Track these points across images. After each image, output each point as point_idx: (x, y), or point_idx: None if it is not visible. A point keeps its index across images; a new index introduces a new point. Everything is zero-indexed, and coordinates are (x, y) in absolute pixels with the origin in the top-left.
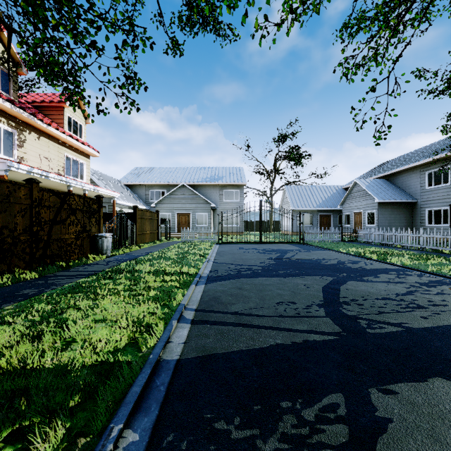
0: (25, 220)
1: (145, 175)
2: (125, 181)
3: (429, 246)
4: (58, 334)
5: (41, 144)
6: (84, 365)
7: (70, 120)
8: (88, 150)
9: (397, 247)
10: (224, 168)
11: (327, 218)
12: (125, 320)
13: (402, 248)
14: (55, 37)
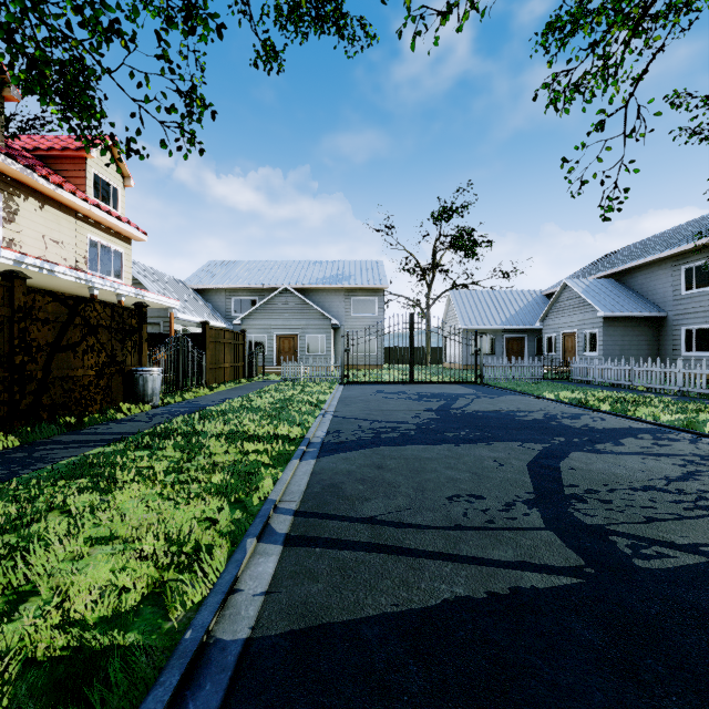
0: None
1: (225, 274)
2: (192, 283)
3: (694, 389)
4: (2, 578)
5: (47, 217)
6: (34, 661)
7: (97, 179)
8: (128, 230)
9: (639, 390)
10: (352, 262)
11: (518, 343)
12: (154, 538)
13: (646, 391)
14: (42, 10)
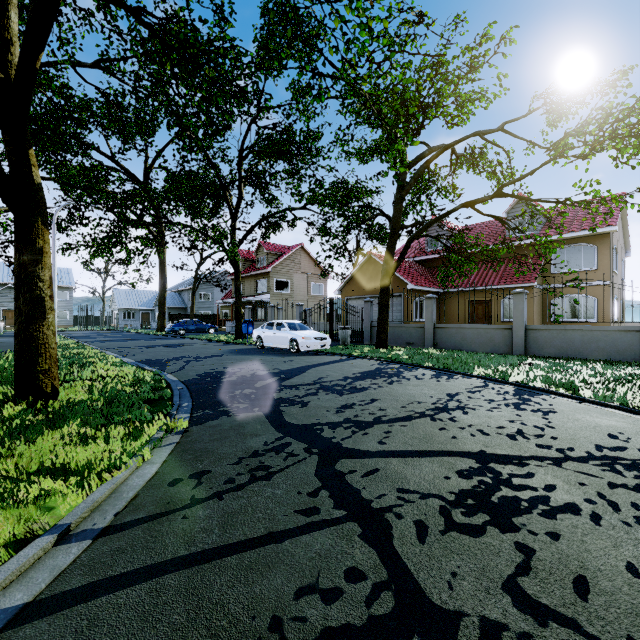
0: None
1: None
2: None
3: None
4: None
5: None
6: None
7: None
8: None
9: None
10: None
11: (147, 315)
12: None
13: None
14: None
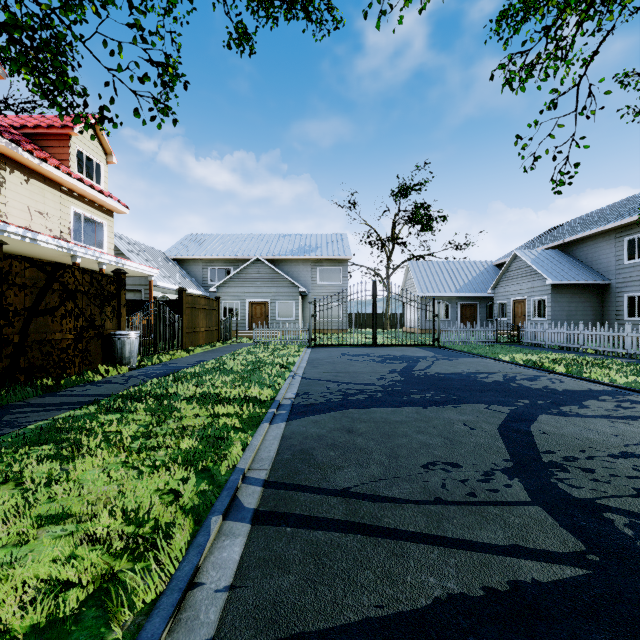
0: None
1: (202, 246)
2: (172, 254)
3: None
4: None
5: (32, 190)
6: None
7: (80, 155)
8: (110, 203)
9: (588, 353)
10: (319, 235)
11: (471, 309)
12: (111, 515)
13: (595, 354)
14: None
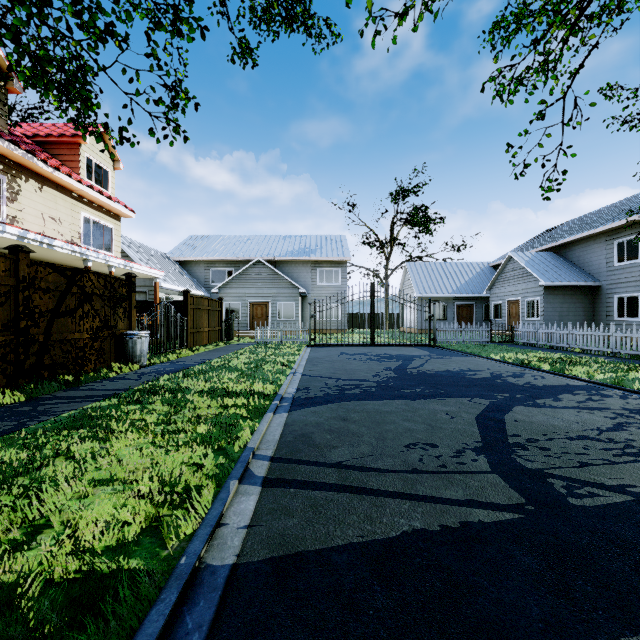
0: (7, 311)
1: (204, 247)
2: (174, 255)
3: (625, 351)
4: (19, 513)
5: (45, 197)
6: (52, 582)
7: (90, 163)
8: (117, 208)
9: (576, 352)
10: (318, 236)
11: (467, 309)
12: (149, 480)
13: (582, 353)
14: (46, 15)
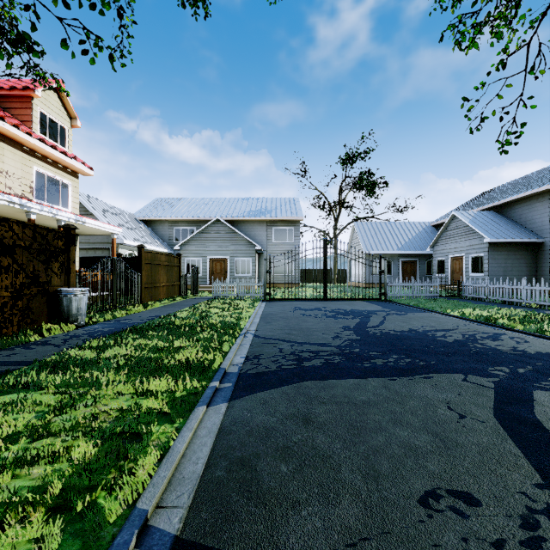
0: None
1: (168, 208)
2: (140, 215)
3: None
4: None
5: None
6: None
7: (43, 118)
8: (74, 164)
9: (532, 307)
10: (273, 198)
11: (411, 265)
12: None
13: (540, 309)
14: None
